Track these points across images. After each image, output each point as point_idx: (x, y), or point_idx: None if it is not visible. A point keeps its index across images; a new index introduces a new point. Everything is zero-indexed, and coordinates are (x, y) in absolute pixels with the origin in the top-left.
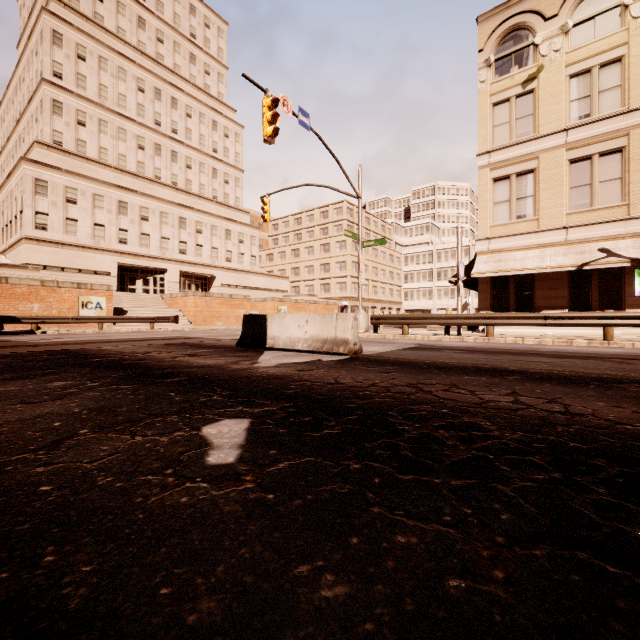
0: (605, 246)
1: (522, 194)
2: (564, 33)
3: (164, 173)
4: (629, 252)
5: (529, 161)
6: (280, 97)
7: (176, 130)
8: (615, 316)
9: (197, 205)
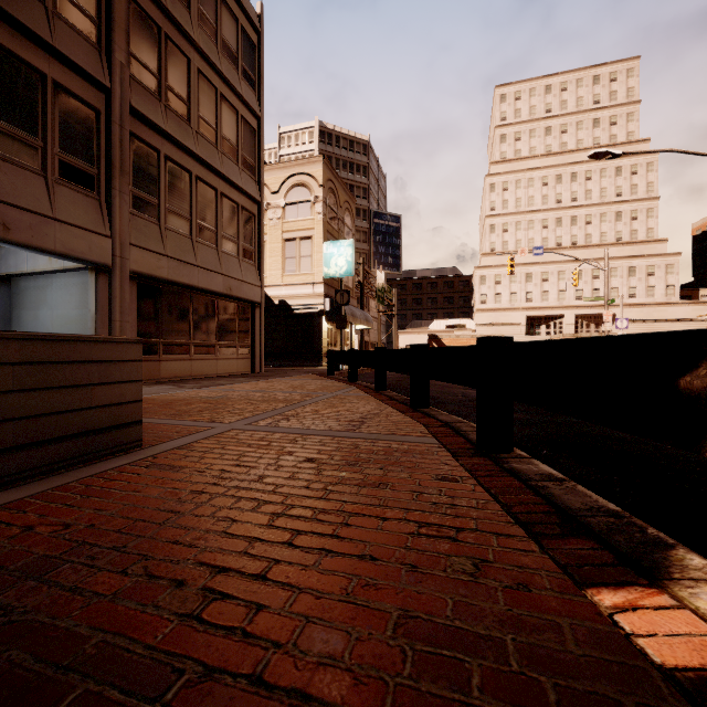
0: None
1: None
2: None
3: (564, 238)
4: None
5: None
6: (519, 251)
7: (575, 198)
8: None
9: (595, 254)
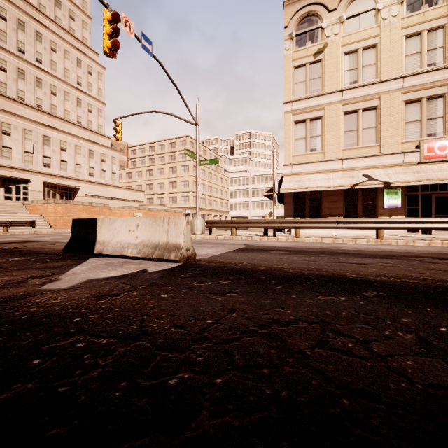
0: (367, 173)
1: (314, 134)
2: (341, 22)
3: (28, 96)
4: (382, 177)
5: (318, 110)
6: (122, 16)
7: (40, 60)
8: (385, 221)
9: (62, 127)
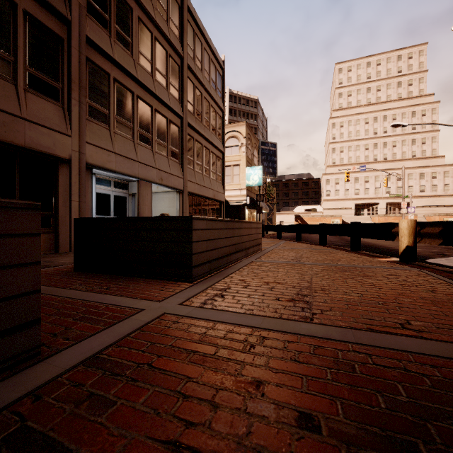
0: None
1: None
2: None
3: (379, 156)
4: None
5: None
6: (351, 168)
7: (386, 131)
8: None
9: (399, 165)
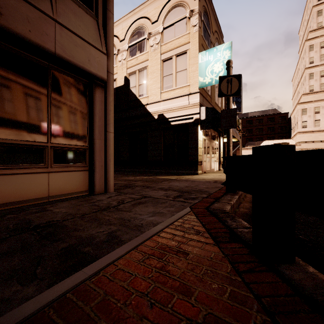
0: None
1: None
2: None
3: None
4: None
5: None
6: None
7: None
8: None
9: None
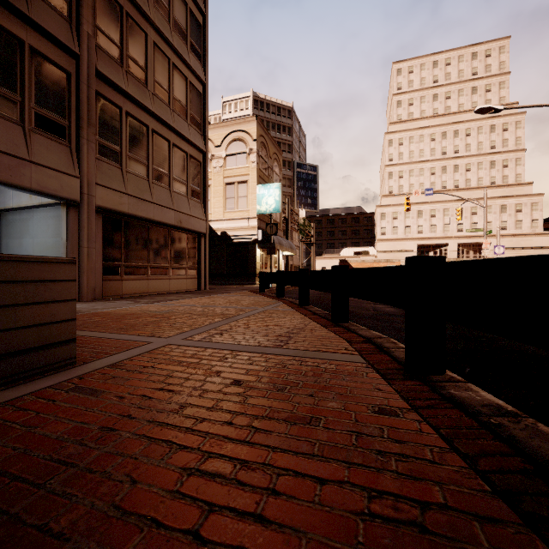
0: None
1: None
2: None
3: (448, 182)
4: None
5: None
6: (413, 192)
7: (457, 150)
8: None
9: (474, 195)
